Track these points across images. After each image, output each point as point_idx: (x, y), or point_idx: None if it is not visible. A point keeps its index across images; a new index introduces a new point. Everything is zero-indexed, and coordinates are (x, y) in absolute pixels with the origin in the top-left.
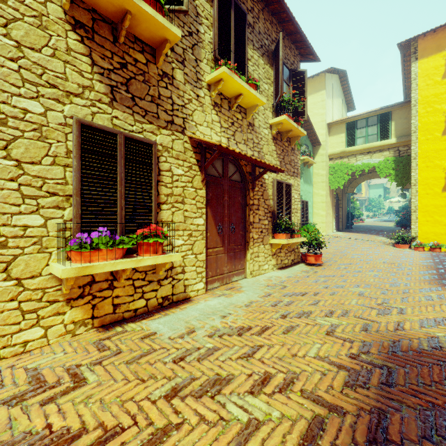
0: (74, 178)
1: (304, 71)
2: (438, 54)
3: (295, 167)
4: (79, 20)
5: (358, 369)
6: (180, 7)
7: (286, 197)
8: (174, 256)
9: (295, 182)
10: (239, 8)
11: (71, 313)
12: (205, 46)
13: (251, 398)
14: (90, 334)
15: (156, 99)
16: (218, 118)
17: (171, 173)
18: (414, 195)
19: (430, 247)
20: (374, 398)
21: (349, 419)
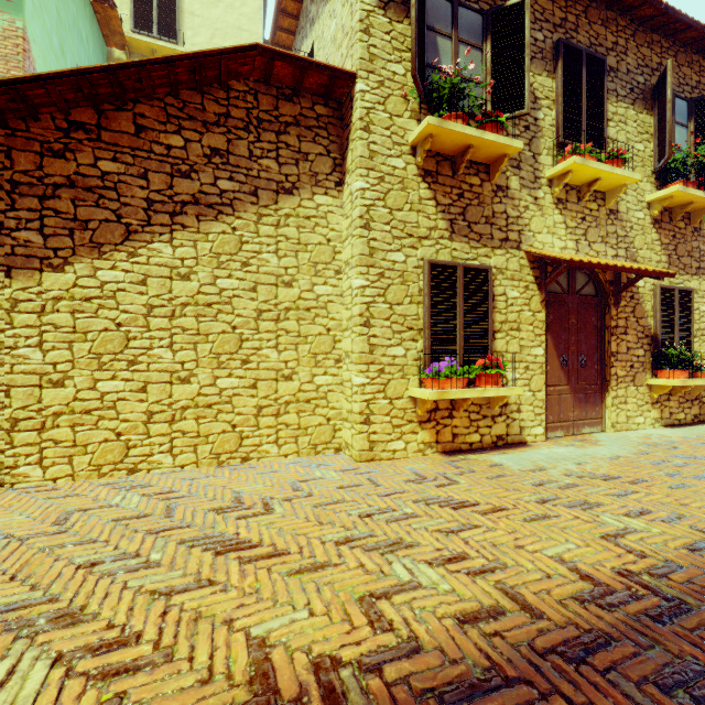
0: (425, 313)
1: None
2: None
3: (700, 259)
4: (427, 169)
5: None
6: (520, 111)
7: (680, 312)
8: (515, 390)
9: (702, 285)
10: (593, 58)
11: (421, 434)
12: (545, 133)
13: (627, 518)
14: (436, 456)
15: (490, 219)
16: (562, 218)
17: (505, 297)
18: None
19: None
20: None
21: None
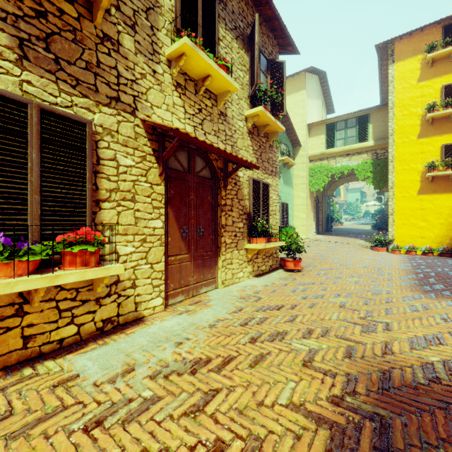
0: None
1: (282, 62)
2: (414, 57)
3: (273, 166)
4: None
5: (343, 424)
6: None
7: (263, 198)
8: (113, 269)
9: (274, 182)
10: None
11: None
12: (165, 13)
13: None
14: None
15: (93, 66)
16: (181, 102)
17: (115, 162)
18: (392, 198)
19: (406, 249)
20: None
21: None
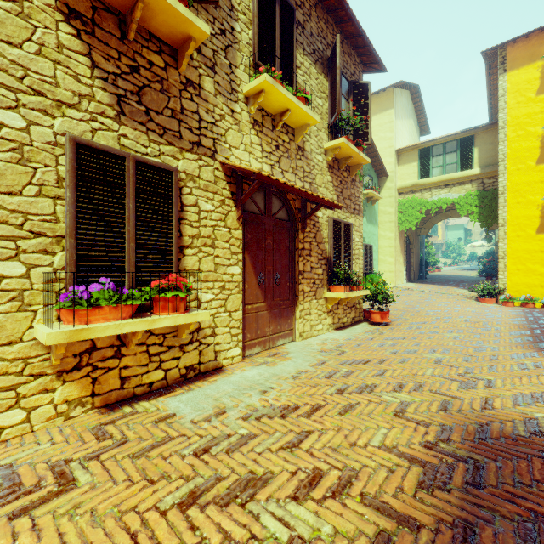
0: (67, 213)
1: (367, 83)
2: (532, 64)
3: (356, 203)
4: (75, 8)
5: (436, 464)
6: None
7: (344, 240)
8: (200, 315)
9: (357, 222)
10: (285, 1)
11: (63, 389)
12: (242, 48)
13: (295, 507)
14: (88, 417)
15: (178, 113)
16: (259, 140)
17: (197, 208)
18: (503, 238)
19: (521, 301)
20: (458, 504)
21: (425, 537)
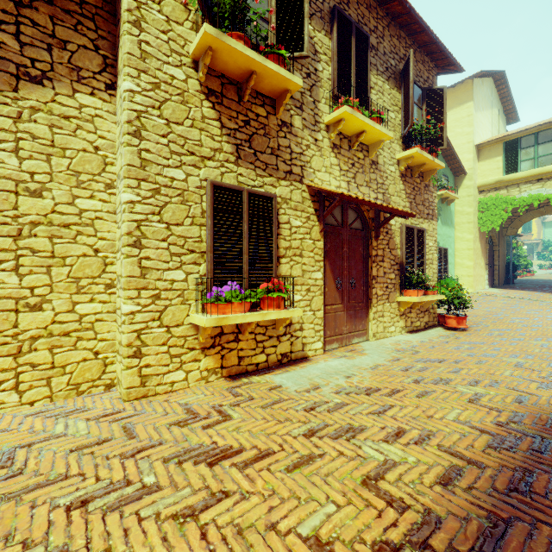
0: (208, 236)
1: (441, 88)
2: None
3: (429, 208)
4: (211, 88)
5: (505, 435)
6: (301, 53)
7: (417, 245)
8: (296, 312)
9: (430, 227)
10: (360, 32)
11: (205, 361)
12: (324, 84)
13: (386, 445)
14: (220, 382)
15: (275, 150)
16: (337, 161)
17: (289, 225)
18: None
19: None
20: (520, 460)
21: (489, 472)
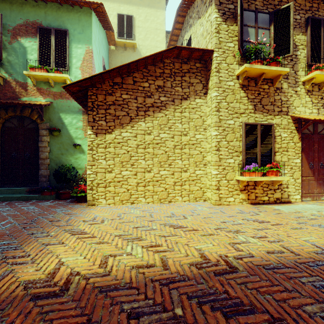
0: (243, 145)
1: None
2: None
3: None
4: (244, 84)
5: None
6: (288, 54)
7: None
8: (286, 178)
9: None
10: None
11: (241, 195)
12: (301, 61)
13: None
14: (248, 205)
15: (273, 102)
16: (310, 99)
17: (280, 136)
18: None
19: None
20: None
21: None
